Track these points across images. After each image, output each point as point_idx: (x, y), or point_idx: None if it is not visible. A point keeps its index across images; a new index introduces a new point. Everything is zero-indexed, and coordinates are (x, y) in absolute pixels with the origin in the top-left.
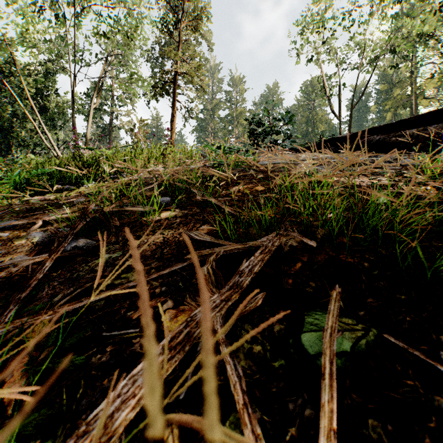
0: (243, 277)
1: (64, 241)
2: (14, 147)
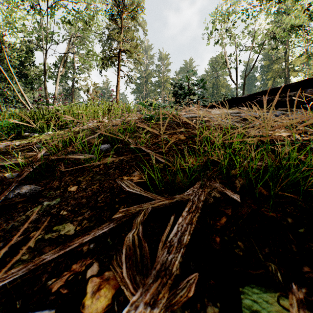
0: (172, 253)
1: (7, 189)
2: (1, 103)
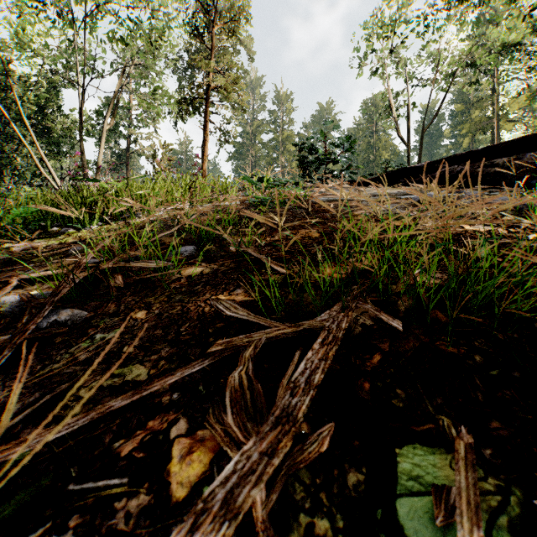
0: (298, 396)
1: (38, 314)
2: (7, 177)
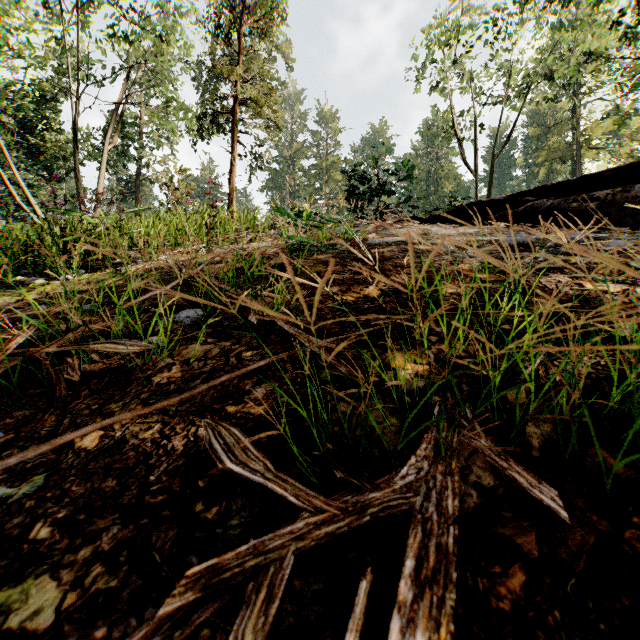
0: None
1: None
2: None
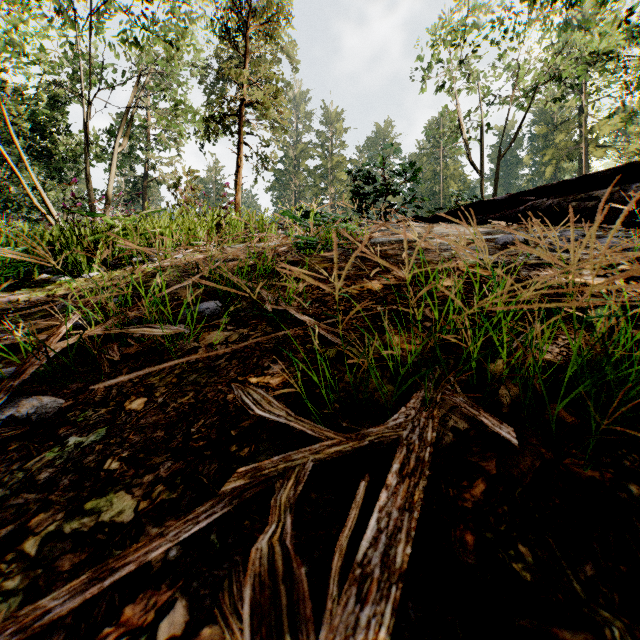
0: (370, 600)
1: None
2: None
